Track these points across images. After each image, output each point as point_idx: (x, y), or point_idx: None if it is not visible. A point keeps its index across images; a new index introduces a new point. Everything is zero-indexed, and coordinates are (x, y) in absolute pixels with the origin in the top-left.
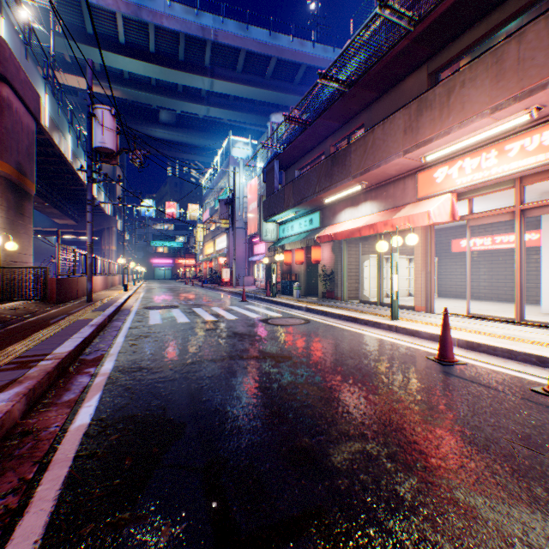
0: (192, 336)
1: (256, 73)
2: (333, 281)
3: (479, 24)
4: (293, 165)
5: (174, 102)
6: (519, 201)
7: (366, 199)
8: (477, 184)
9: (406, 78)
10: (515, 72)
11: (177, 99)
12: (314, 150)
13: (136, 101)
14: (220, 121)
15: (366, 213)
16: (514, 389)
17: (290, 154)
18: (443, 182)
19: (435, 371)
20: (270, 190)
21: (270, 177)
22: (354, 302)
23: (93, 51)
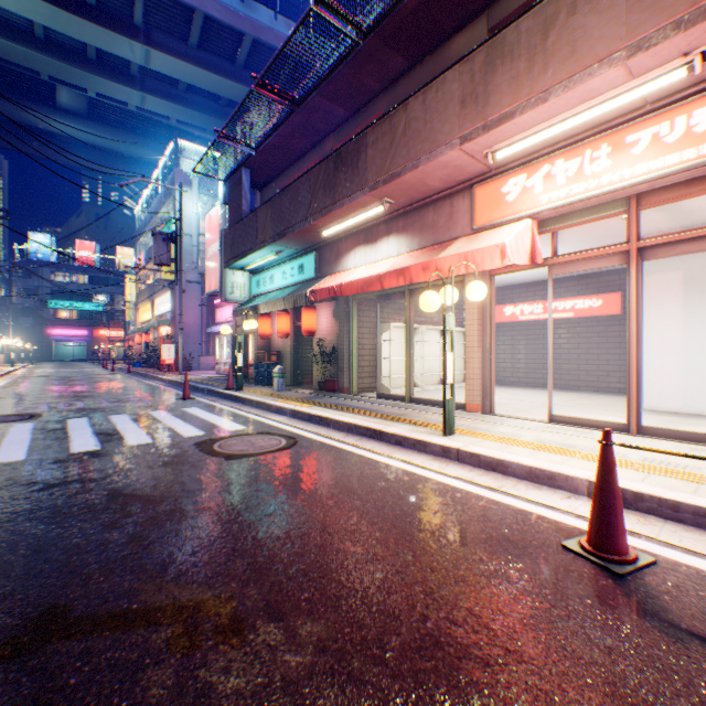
0: None
1: (221, 54)
2: (336, 364)
3: None
4: (274, 182)
5: (81, 74)
6: (635, 234)
7: (390, 231)
8: (575, 204)
9: (453, 37)
10: None
11: (88, 69)
12: (306, 157)
13: (6, 59)
14: (166, 121)
15: (390, 254)
16: None
17: (268, 160)
18: (518, 200)
19: (631, 618)
20: (236, 216)
21: (236, 196)
22: (369, 396)
23: None
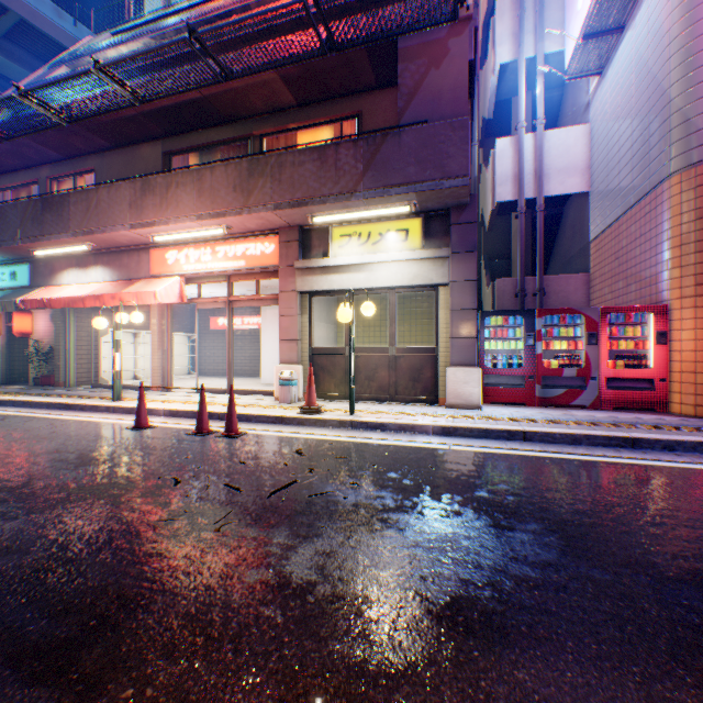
0: None
1: None
2: (55, 362)
3: (204, 133)
4: None
5: None
6: (231, 293)
7: (99, 263)
8: (200, 274)
9: (144, 144)
10: (211, 195)
11: None
12: (22, 173)
13: None
14: None
15: (99, 279)
16: (176, 435)
17: None
18: (174, 264)
19: (123, 436)
20: None
21: None
22: (86, 387)
23: None
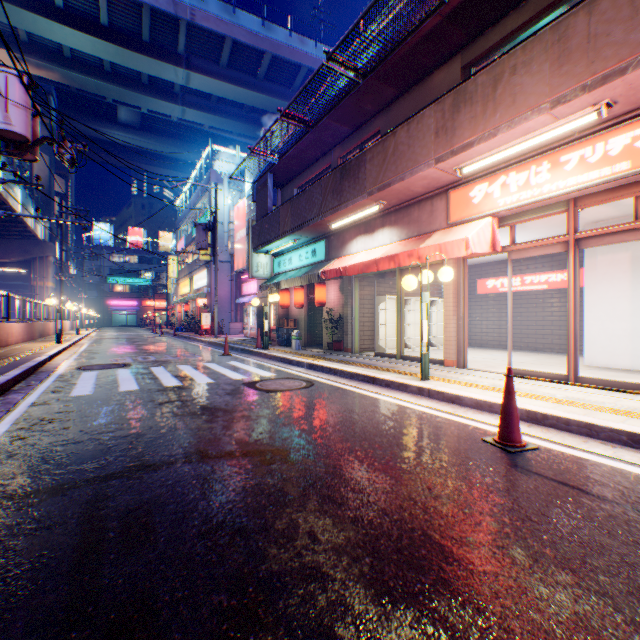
0: (132, 417)
1: (245, 70)
2: (341, 329)
3: (526, 5)
4: (292, 182)
5: (137, 96)
6: (573, 228)
7: (384, 224)
8: (524, 206)
9: (434, 72)
10: (585, 52)
11: (142, 92)
12: (318, 163)
13: (83, 90)
14: (200, 127)
15: (384, 242)
16: (628, 495)
17: (287, 167)
18: (481, 202)
19: (504, 467)
20: (262, 211)
21: (262, 196)
22: (368, 355)
23: (15, 11)
